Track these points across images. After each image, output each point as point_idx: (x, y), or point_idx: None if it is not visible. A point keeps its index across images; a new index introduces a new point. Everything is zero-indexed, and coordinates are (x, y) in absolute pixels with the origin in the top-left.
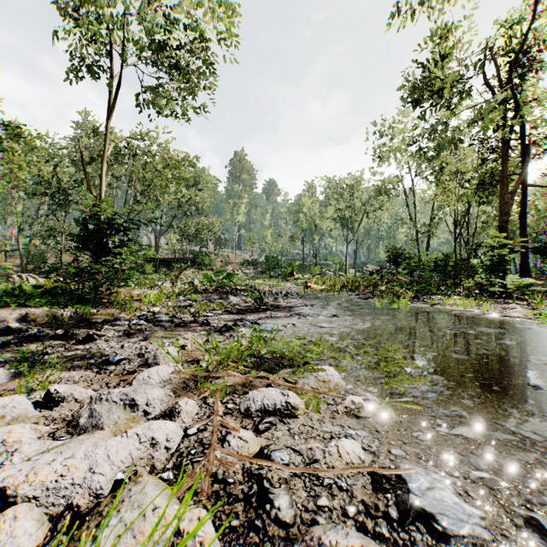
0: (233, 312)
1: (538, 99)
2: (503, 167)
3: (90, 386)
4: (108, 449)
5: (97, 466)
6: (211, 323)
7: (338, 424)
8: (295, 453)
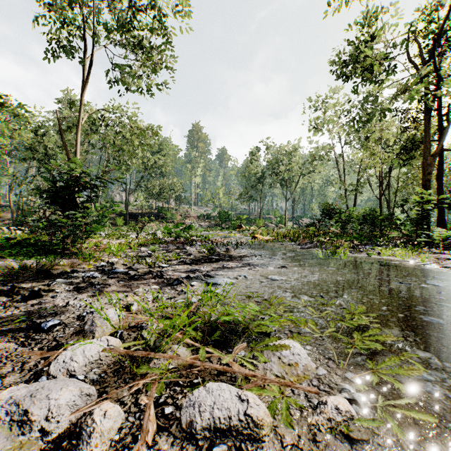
0: (188, 262)
1: None
2: (426, 133)
3: None
4: None
5: None
6: (164, 275)
7: None
8: None
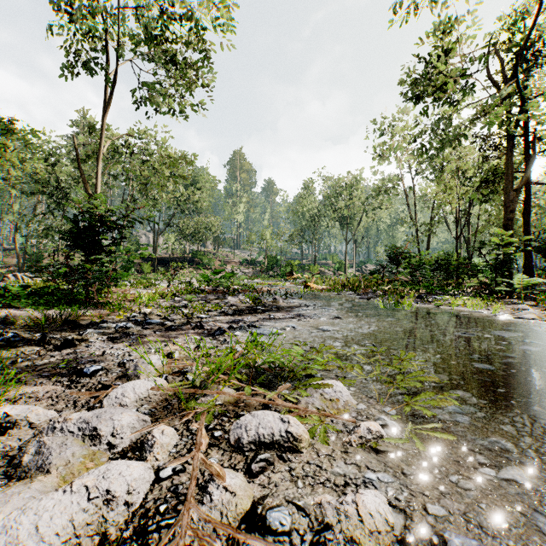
0: (230, 313)
1: (544, 93)
2: (508, 164)
3: (53, 405)
4: (39, 514)
5: (16, 545)
6: (205, 326)
7: (353, 462)
8: (299, 512)
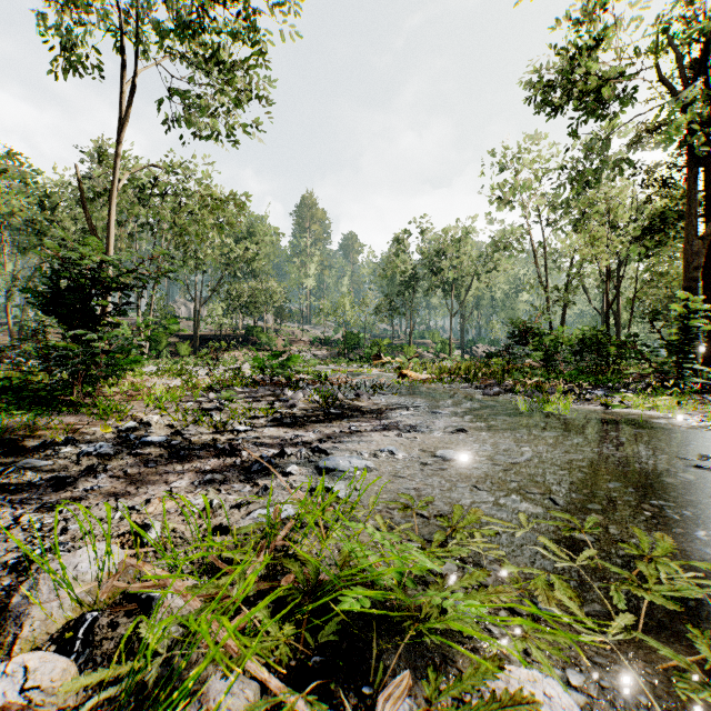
0: (286, 422)
1: None
2: (690, 201)
3: None
4: None
5: None
6: (238, 450)
7: None
8: None
